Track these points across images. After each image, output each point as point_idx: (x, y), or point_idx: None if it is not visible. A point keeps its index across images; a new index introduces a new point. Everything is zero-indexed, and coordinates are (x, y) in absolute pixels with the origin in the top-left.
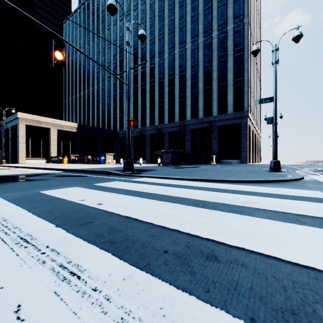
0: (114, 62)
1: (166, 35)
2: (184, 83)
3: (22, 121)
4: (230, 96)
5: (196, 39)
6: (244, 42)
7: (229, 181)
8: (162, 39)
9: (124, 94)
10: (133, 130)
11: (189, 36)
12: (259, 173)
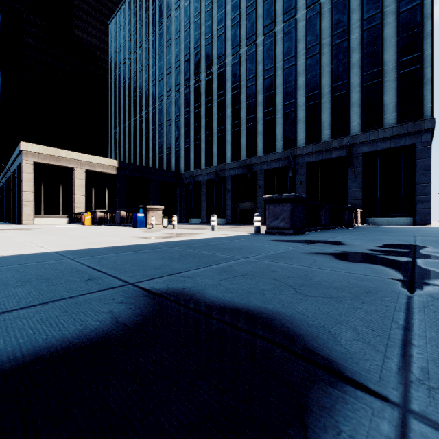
0: (176, 67)
1: (259, 5)
2: (293, 81)
3: (28, 156)
4: (389, 92)
5: None
6: None
7: None
8: (252, 12)
9: (191, 113)
10: (206, 170)
11: None
12: None
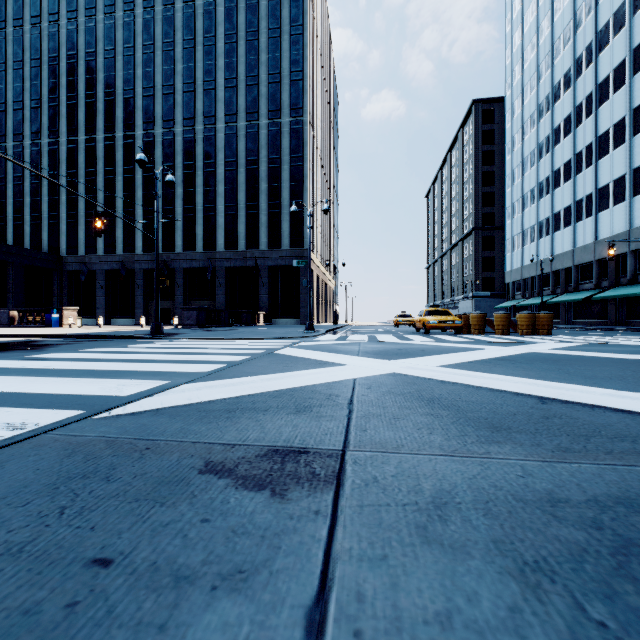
0: (52, 104)
1: (178, 92)
2: (213, 186)
3: None
4: (285, 223)
5: (233, 118)
6: (303, 149)
7: (257, 339)
8: (170, 95)
9: (80, 178)
10: (105, 257)
11: (221, 110)
12: (291, 334)
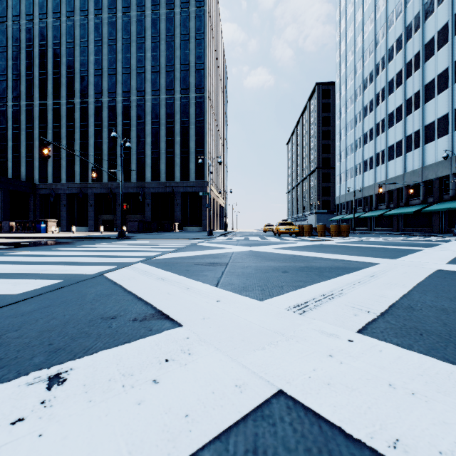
0: (28, 77)
1: (119, 73)
2: (143, 138)
3: None
4: (192, 164)
5: (157, 93)
6: (204, 115)
7: (181, 239)
8: (113, 75)
9: (49, 130)
10: (67, 185)
11: (149, 86)
12: (199, 237)
